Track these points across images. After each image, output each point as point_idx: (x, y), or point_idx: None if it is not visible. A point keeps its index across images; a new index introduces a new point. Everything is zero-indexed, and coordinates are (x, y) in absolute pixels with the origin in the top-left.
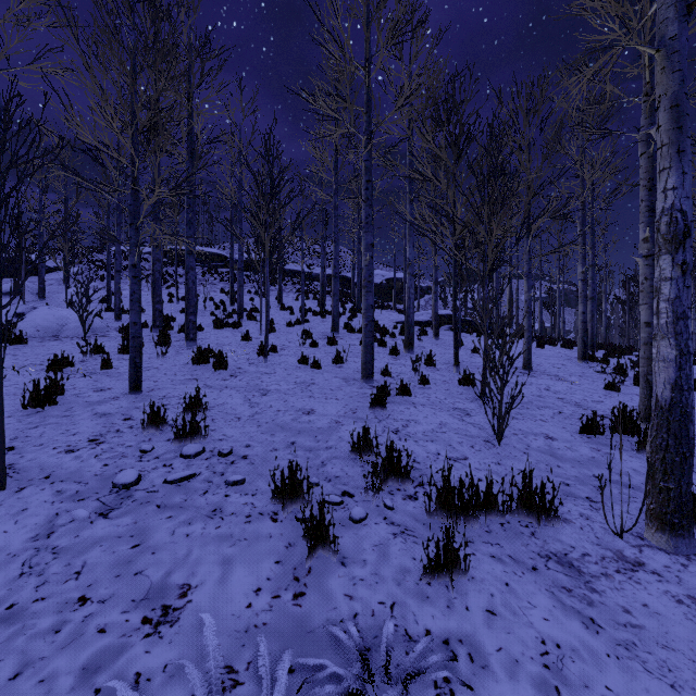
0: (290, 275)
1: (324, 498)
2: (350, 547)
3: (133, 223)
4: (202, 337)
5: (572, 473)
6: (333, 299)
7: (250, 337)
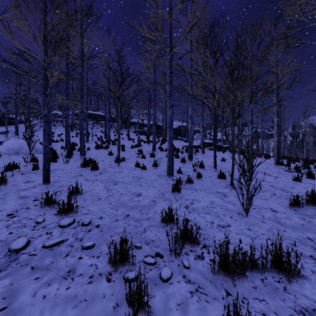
0: (133, 124)
1: (144, 259)
2: (160, 306)
3: (44, 92)
4: (89, 153)
5: (294, 236)
6: (153, 135)
7: (112, 153)
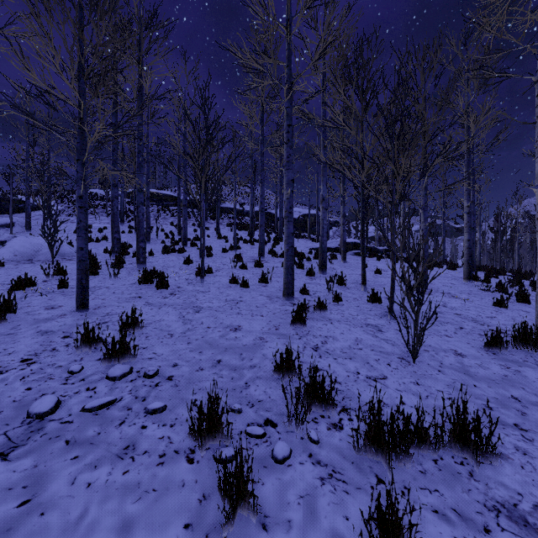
0: (227, 212)
1: (246, 429)
2: (273, 499)
3: (79, 159)
4: (152, 261)
5: (490, 394)
6: (259, 229)
7: (191, 261)
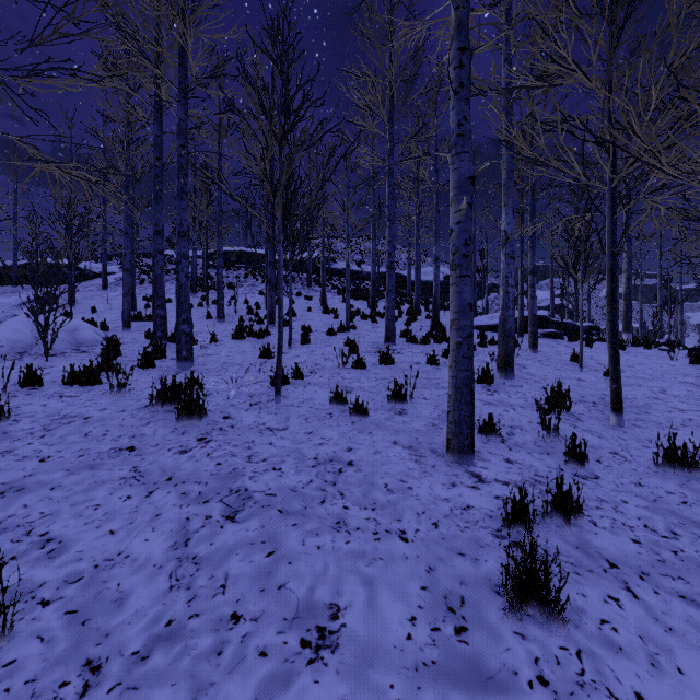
0: (338, 274)
1: None
2: None
3: None
4: (210, 352)
5: None
6: (387, 298)
7: (272, 352)
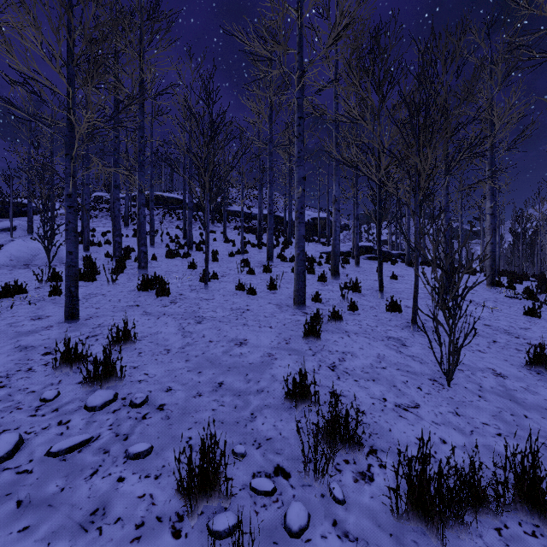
0: (234, 215)
1: (250, 483)
2: None
3: (68, 153)
4: (154, 265)
5: (546, 427)
6: (268, 233)
7: (196, 265)
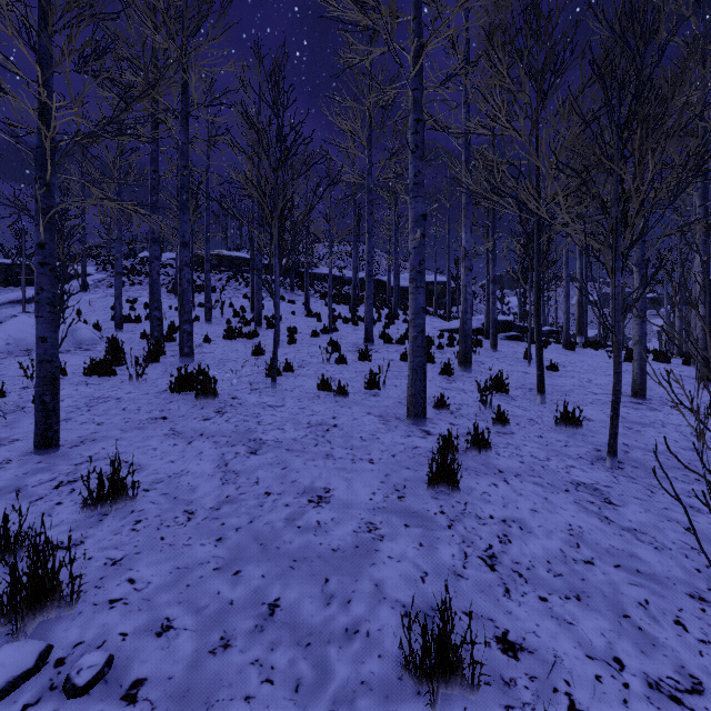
0: (320, 279)
1: None
2: None
3: (40, 176)
4: (206, 351)
5: None
6: (366, 303)
7: (263, 351)
